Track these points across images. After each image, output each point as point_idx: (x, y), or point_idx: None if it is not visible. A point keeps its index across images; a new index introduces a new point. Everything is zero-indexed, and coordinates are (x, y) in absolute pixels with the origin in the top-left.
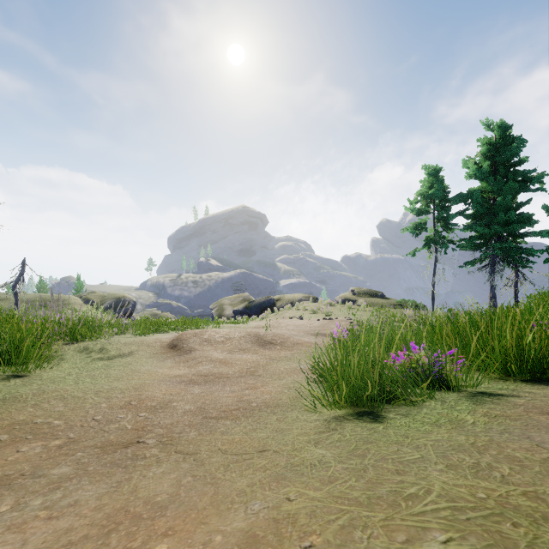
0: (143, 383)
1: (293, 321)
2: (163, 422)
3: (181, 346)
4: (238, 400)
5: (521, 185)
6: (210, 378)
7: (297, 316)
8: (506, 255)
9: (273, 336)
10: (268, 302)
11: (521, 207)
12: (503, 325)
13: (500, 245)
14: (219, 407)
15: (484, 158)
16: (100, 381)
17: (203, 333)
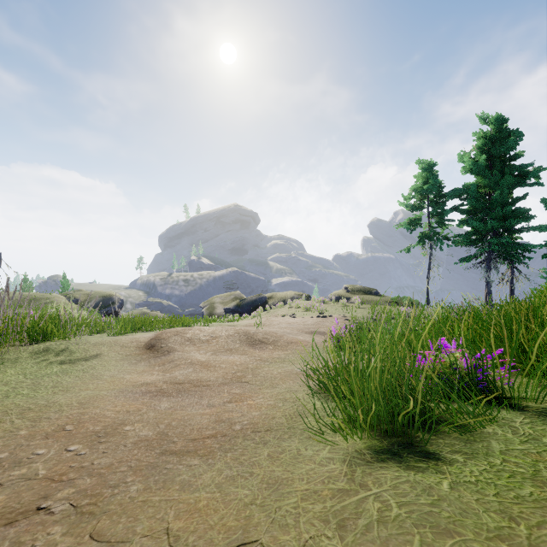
0: (95, 396)
1: (286, 319)
2: (98, 462)
3: (159, 346)
4: (216, 419)
5: (518, 180)
6: (185, 387)
7: (289, 313)
8: (502, 251)
9: (264, 334)
10: (260, 300)
11: (517, 202)
12: (545, 319)
13: (497, 241)
14: (188, 433)
15: (480, 152)
16: (41, 392)
17: (186, 331)
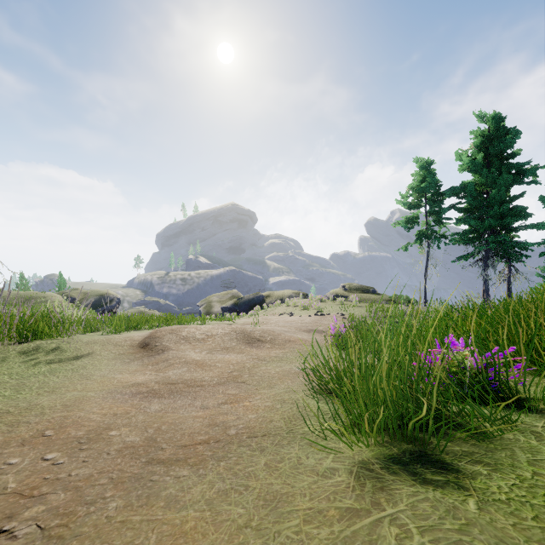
0: (81, 397)
1: (283, 317)
2: (76, 473)
3: (153, 344)
4: (209, 423)
5: (515, 178)
6: (178, 387)
7: (287, 312)
8: (499, 249)
9: (261, 333)
10: (258, 299)
11: (514, 200)
12: None
13: (494, 239)
14: (178, 438)
15: (477, 150)
16: (25, 394)
17: (181, 329)
